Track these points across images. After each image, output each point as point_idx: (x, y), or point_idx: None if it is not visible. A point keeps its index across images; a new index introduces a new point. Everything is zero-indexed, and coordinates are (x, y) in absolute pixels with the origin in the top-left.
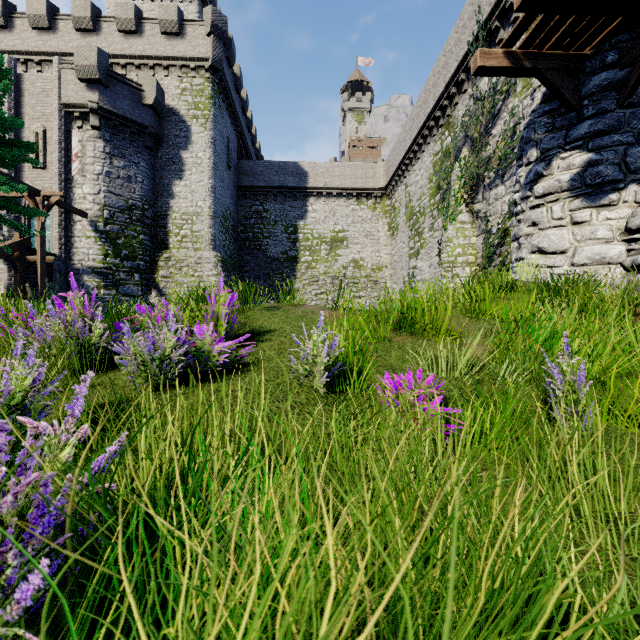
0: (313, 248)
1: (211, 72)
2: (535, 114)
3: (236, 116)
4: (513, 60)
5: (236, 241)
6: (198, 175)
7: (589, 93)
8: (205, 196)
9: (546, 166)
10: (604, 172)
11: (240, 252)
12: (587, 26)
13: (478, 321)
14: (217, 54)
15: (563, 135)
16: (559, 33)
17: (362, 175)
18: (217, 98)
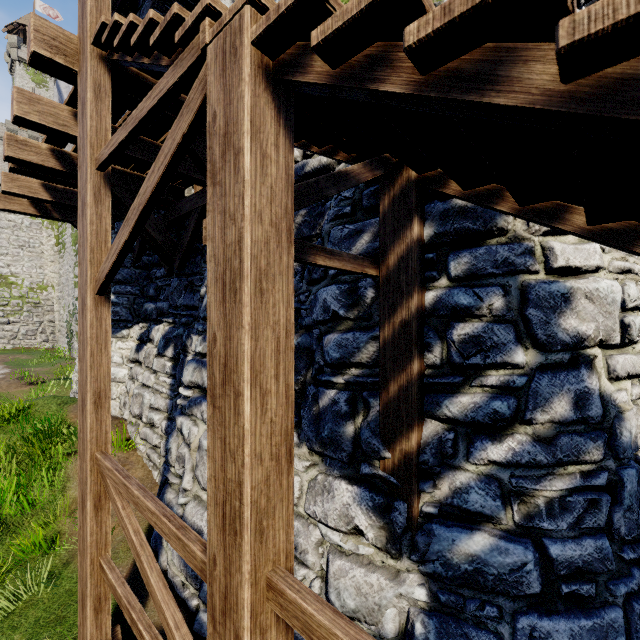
0: None
1: None
2: None
3: None
4: (41, 209)
5: None
6: None
7: None
8: None
9: None
10: (121, 312)
11: None
12: None
13: None
14: None
15: None
16: None
17: None
18: None
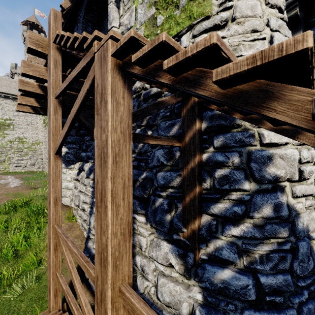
0: None
1: None
2: None
3: None
4: (35, 110)
5: None
6: None
7: None
8: None
9: None
10: (70, 157)
11: None
12: None
13: None
14: None
15: None
16: None
17: None
18: None
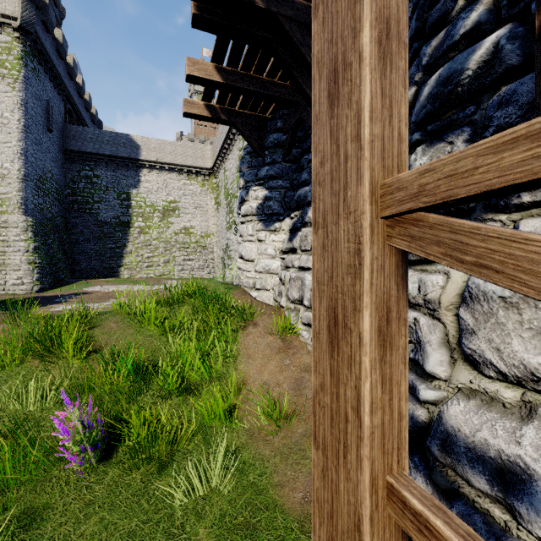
0: (146, 215)
1: (21, 32)
2: (244, 151)
3: (60, 81)
4: (212, 112)
5: (62, 203)
6: (4, 135)
7: (268, 146)
8: (13, 158)
9: (246, 194)
10: (273, 206)
11: (67, 214)
12: (258, 100)
13: (140, 332)
14: (28, 16)
15: (255, 173)
16: (241, 100)
17: (192, 155)
18: (30, 60)
